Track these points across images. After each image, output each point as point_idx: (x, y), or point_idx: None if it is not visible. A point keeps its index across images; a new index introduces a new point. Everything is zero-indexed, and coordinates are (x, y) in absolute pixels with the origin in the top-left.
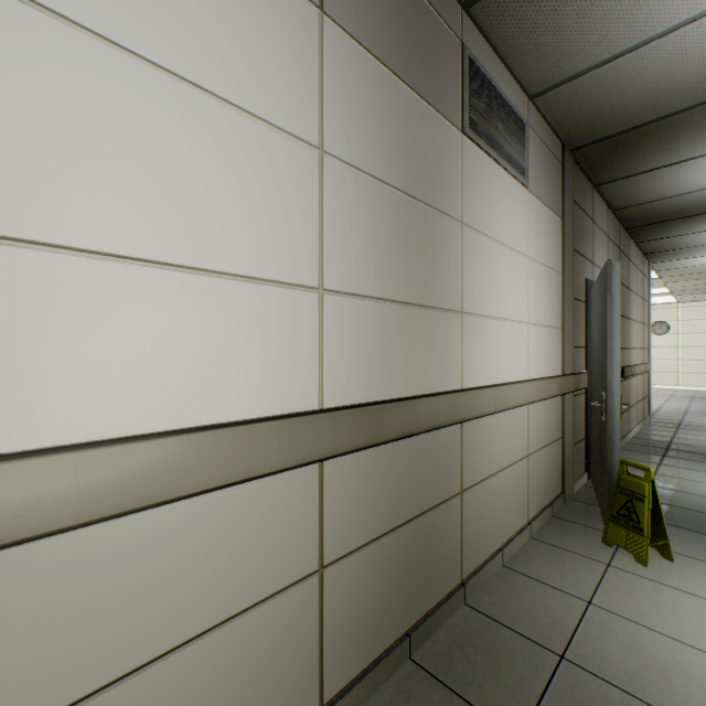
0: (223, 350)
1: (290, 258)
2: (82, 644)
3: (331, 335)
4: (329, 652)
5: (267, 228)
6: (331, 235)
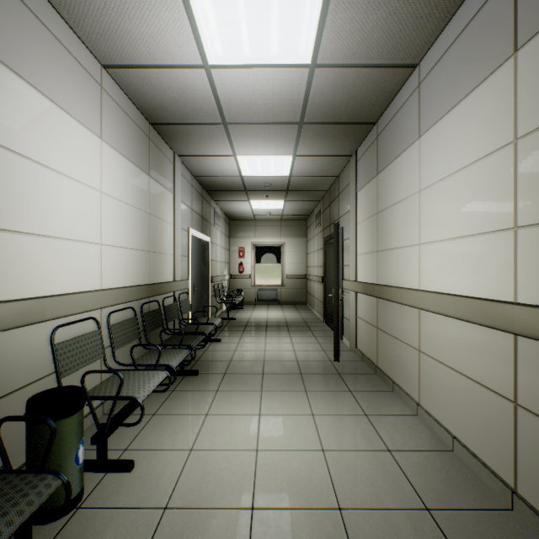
0: (468, 267)
1: (496, 217)
2: (440, 347)
3: (523, 256)
4: (521, 464)
5: (485, 208)
6: (523, 189)
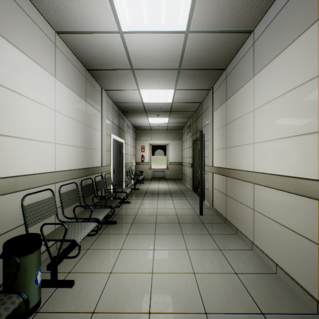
0: (287, 157)
1: (306, 125)
2: (267, 207)
3: None
4: None
5: (298, 119)
6: None
